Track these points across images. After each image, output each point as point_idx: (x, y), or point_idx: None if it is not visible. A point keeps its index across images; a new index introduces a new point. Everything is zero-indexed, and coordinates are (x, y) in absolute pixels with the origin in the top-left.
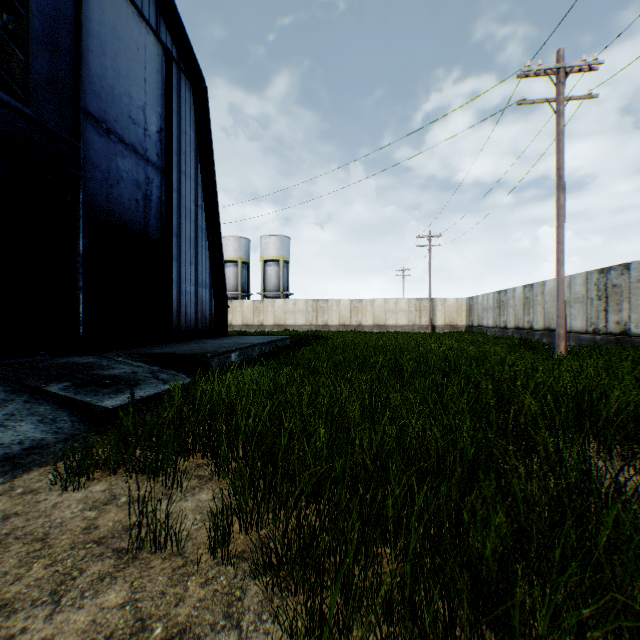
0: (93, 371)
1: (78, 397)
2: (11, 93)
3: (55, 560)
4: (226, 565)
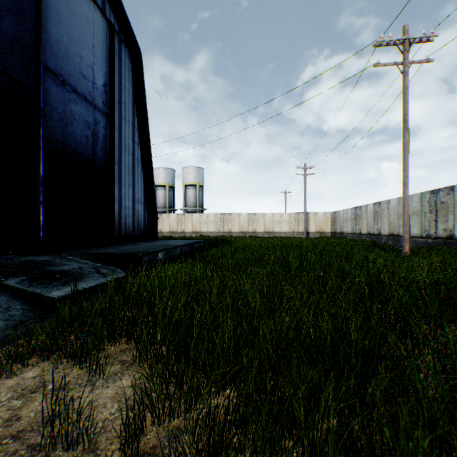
0: (47, 267)
1: (30, 289)
2: None
3: None
4: None
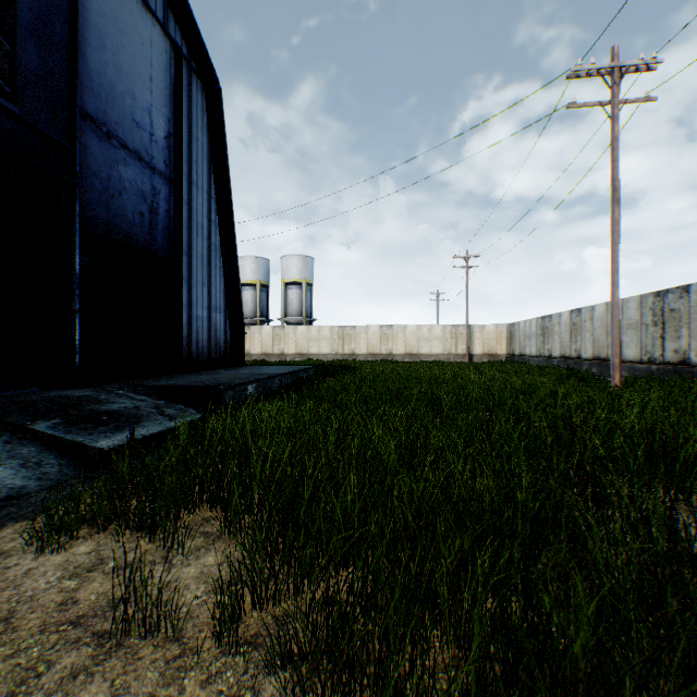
0: (88, 406)
1: (68, 436)
2: (2, 95)
3: (18, 649)
4: (234, 655)
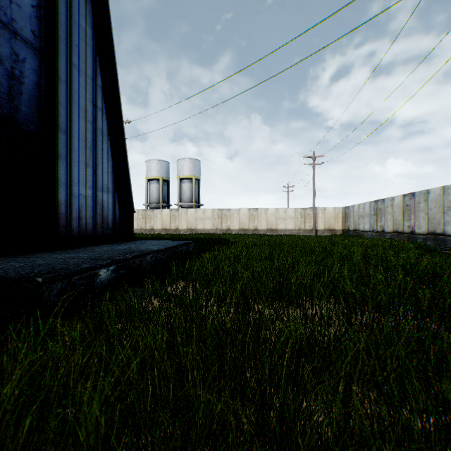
0: None
1: None
2: None
3: None
4: None
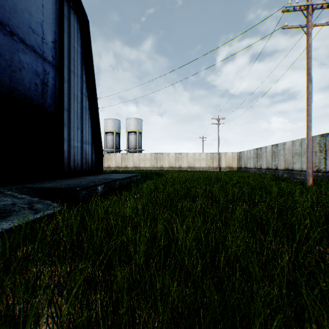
0: None
1: None
2: None
3: None
4: None
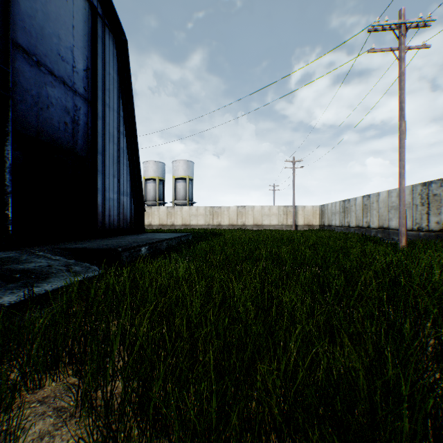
0: (8, 265)
1: None
2: None
3: None
4: None
